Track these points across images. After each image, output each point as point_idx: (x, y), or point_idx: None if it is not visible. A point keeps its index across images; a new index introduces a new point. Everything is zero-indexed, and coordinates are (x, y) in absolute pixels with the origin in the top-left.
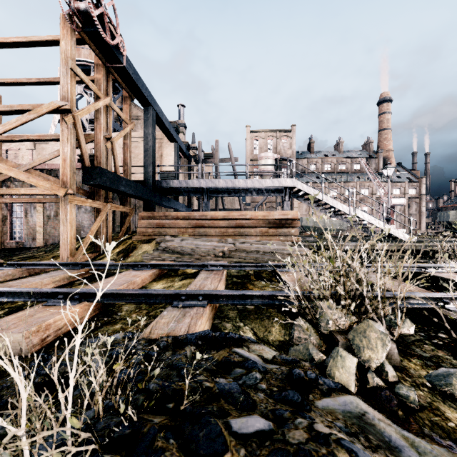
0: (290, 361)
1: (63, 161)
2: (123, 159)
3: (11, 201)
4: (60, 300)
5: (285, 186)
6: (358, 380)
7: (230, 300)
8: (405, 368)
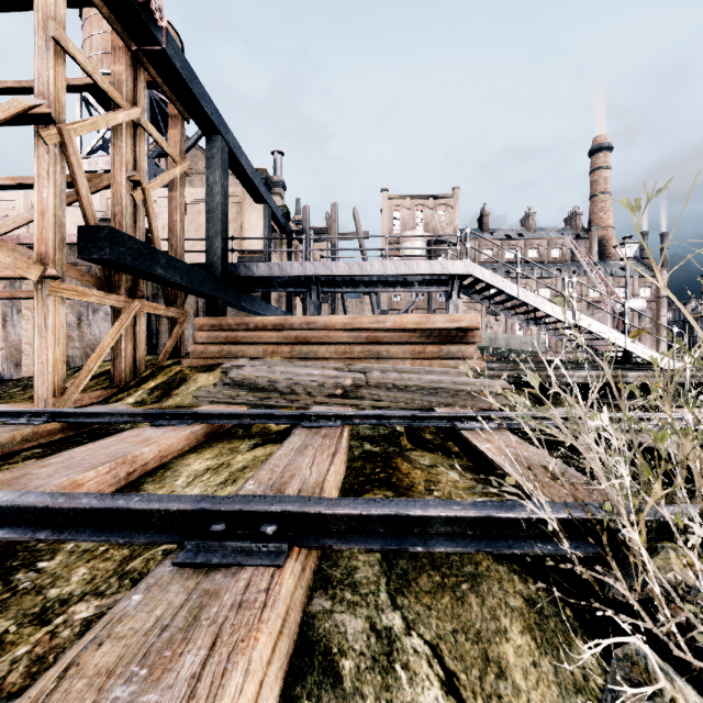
0: None
1: (41, 214)
2: (170, 225)
3: None
4: None
5: (453, 272)
6: None
7: (361, 533)
8: None
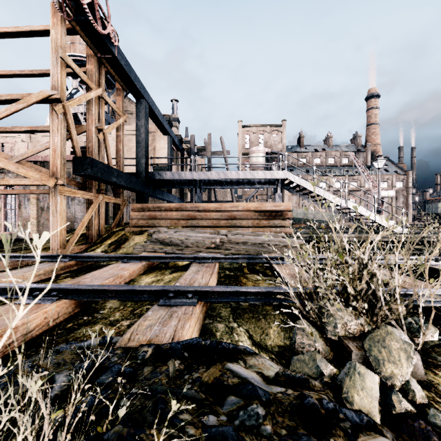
0: (297, 380)
1: (53, 151)
2: (116, 151)
3: (3, 192)
4: (35, 297)
5: (277, 177)
6: (380, 403)
7: (223, 298)
8: (432, 383)
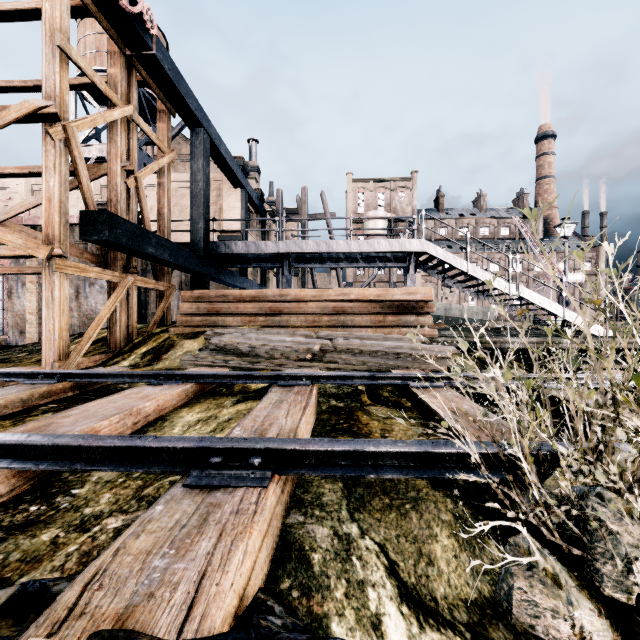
0: None
1: (48, 201)
2: (158, 208)
3: None
4: None
5: (410, 250)
6: None
7: (327, 465)
8: None
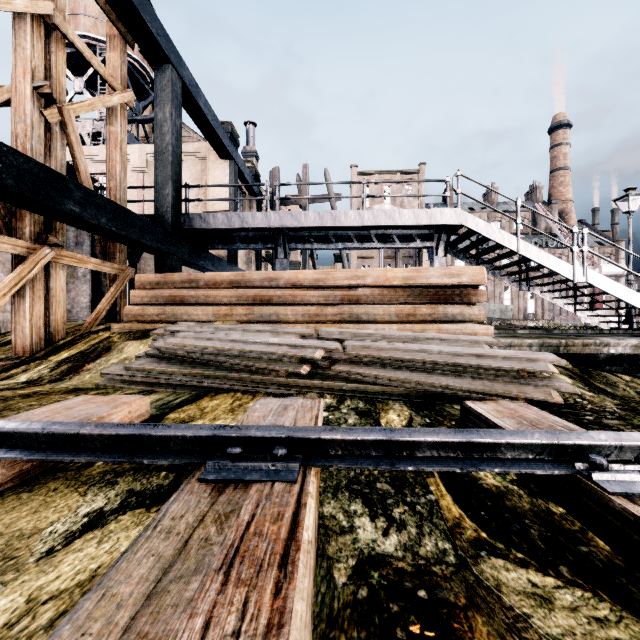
0: None
1: None
2: (108, 165)
3: None
4: None
5: (442, 222)
6: None
7: None
8: None
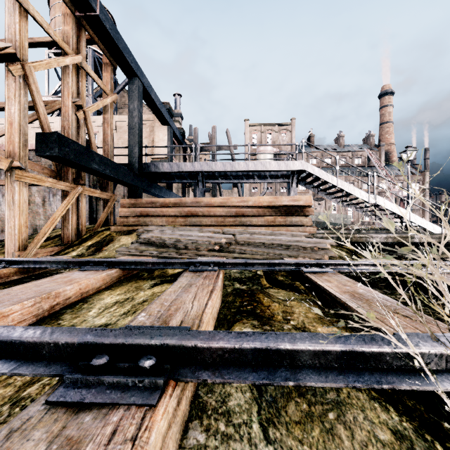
0: None
1: (10, 124)
2: (103, 137)
3: None
4: None
5: (294, 169)
6: None
7: (234, 365)
8: None
